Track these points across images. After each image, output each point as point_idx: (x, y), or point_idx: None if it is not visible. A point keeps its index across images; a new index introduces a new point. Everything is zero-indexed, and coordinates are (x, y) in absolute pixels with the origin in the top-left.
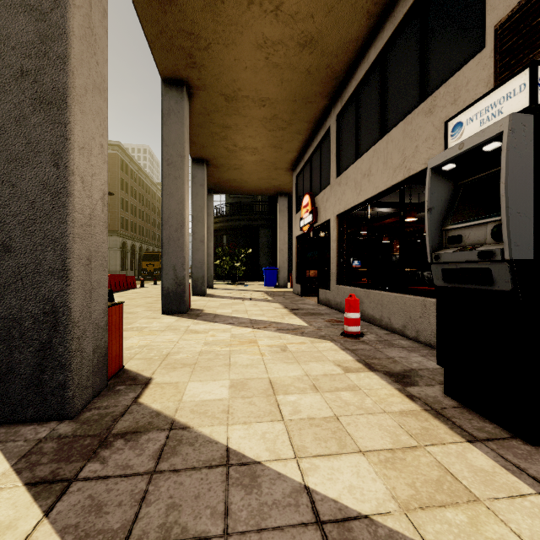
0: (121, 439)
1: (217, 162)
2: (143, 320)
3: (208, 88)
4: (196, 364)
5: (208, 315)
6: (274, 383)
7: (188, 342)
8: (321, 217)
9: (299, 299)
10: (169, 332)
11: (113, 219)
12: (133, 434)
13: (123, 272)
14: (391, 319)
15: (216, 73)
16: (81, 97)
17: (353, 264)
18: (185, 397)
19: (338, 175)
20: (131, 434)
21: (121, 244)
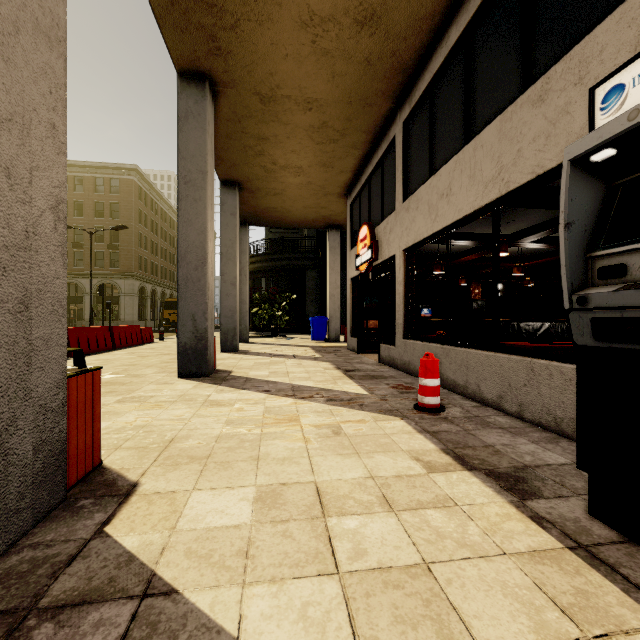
0: (49, 621)
1: (252, 185)
2: (150, 386)
3: (238, 84)
4: (209, 457)
5: (238, 378)
6: (323, 493)
7: (204, 421)
8: (382, 253)
9: (355, 357)
10: (181, 403)
11: (129, 259)
12: (76, 608)
13: (141, 323)
14: (480, 386)
15: (247, 64)
16: (5, 35)
17: (422, 313)
18: (181, 522)
19: (406, 197)
20: (71, 608)
21: (138, 288)
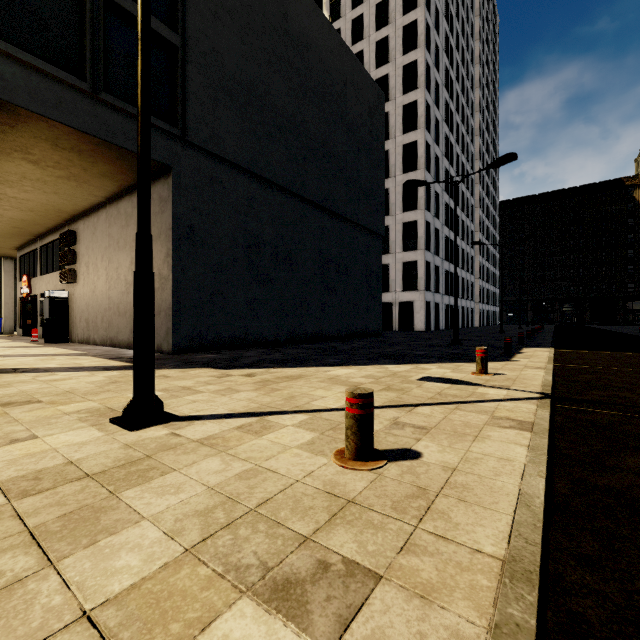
0: None
1: None
2: None
3: None
4: None
5: None
6: None
7: None
8: (34, 291)
9: (20, 337)
10: None
11: None
12: None
13: None
14: None
15: None
16: None
17: None
18: None
19: (41, 274)
20: None
21: None
